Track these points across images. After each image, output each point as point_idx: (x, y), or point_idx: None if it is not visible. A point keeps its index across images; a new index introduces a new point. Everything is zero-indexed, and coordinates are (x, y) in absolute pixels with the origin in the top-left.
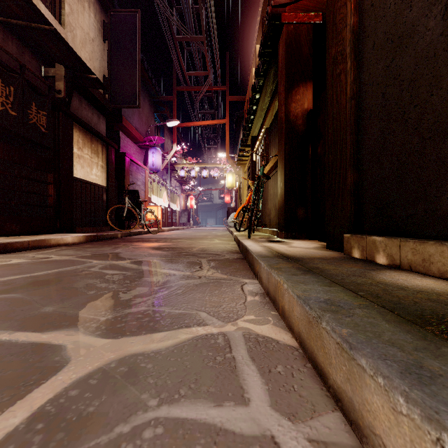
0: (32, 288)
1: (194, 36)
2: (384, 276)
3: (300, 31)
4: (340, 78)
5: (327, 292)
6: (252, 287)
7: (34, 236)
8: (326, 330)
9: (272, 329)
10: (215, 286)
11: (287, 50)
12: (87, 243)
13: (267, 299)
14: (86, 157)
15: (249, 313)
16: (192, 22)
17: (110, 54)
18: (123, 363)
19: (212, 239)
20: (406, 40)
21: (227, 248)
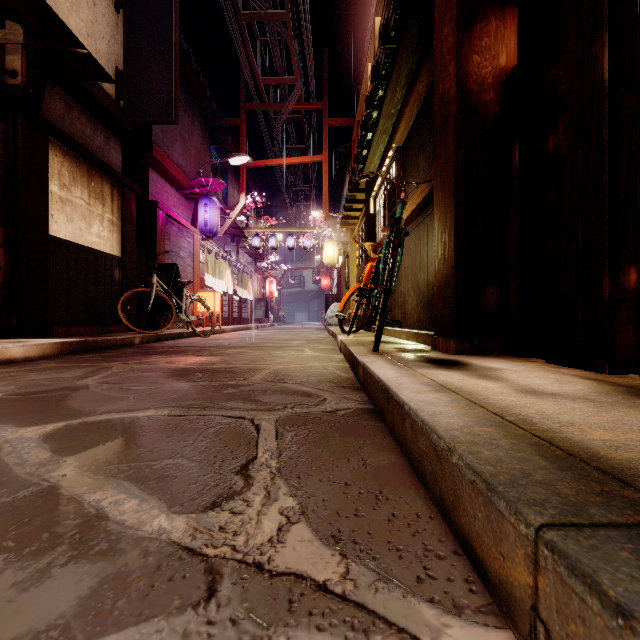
0: None
1: (271, 12)
2: None
3: None
4: None
5: None
6: None
7: None
8: None
9: None
10: None
11: None
12: (59, 357)
13: None
14: (78, 203)
15: None
16: None
17: (128, 33)
18: None
19: (300, 347)
20: None
21: (329, 371)
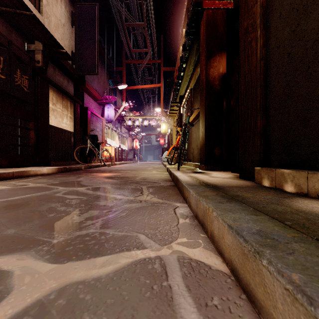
0: (4, 211)
1: (137, 23)
2: (298, 203)
3: (217, 14)
4: (251, 44)
5: (256, 222)
6: (182, 210)
7: (19, 168)
8: (268, 269)
9: (203, 252)
10: (153, 209)
11: (207, 28)
12: (58, 173)
13: (196, 222)
14: (58, 110)
15: (182, 235)
16: (136, 13)
17: (77, 36)
18: (62, 294)
19: (151, 170)
20: (310, 7)
21: (162, 177)
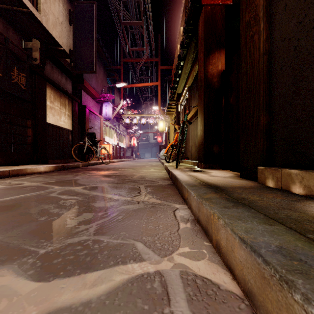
0: None
1: (135, 21)
2: (313, 209)
3: (215, 10)
4: (253, 39)
5: (273, 234)
6: (183, 212)
7: (15, 166)
8: (304, 307)
9: (209, 266)
10: (151, 212)
11: (205, 25)
12: (55, 171)
13: (197, 227)
14: (56, 108)
15: (183, 244)
16: (134, 11)
17: (75, 34)
18: None
19: (148, 168)
20: None
21: (160, 175)
